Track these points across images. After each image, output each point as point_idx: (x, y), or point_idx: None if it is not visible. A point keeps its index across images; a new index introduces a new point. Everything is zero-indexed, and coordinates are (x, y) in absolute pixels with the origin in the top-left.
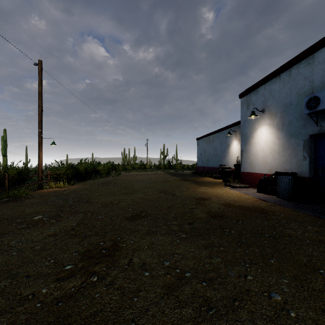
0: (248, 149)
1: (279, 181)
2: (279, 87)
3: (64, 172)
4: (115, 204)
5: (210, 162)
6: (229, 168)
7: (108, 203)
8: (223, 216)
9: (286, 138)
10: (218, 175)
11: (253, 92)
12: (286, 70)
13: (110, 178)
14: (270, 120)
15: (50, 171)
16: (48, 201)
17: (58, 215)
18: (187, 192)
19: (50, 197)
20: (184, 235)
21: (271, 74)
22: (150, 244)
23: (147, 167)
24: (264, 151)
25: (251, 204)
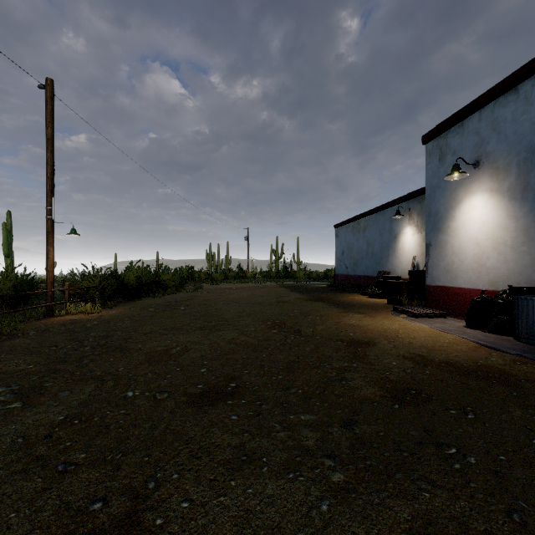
0: (442, 240)
1: (523, 307)
2: (515, 112)
3: (98, 285)
4: (175, 355)
5: (360, 266)
6: (399, 277)
7: (162, 353)
8: (420, 393)
9: (532, 217)
10: (377, 290)
11: (454, 129)
12: (532, 75)
13: (182, 295)
14: (493, 180)
15: (69, 284)
16: (45, 346)
17: (41, 384)
18: (324, 325)
19: (54, 335)
20: (339, 476)
21: (496, 88)
22: (237, 519)
23: (248, 275)
24: (480, 243)
25: (468, 357)
